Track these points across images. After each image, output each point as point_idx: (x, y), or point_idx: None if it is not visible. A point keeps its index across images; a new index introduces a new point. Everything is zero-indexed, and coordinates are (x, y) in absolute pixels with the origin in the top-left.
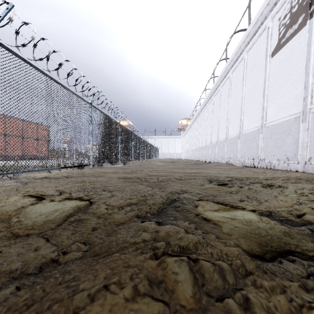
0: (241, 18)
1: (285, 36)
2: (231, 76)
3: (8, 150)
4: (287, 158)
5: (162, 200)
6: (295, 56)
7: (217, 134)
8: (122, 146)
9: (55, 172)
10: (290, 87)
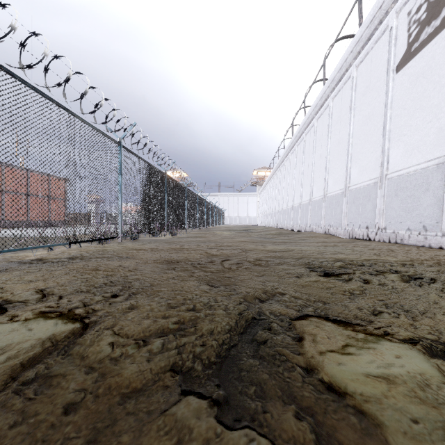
0: (347, 17)
1: (419, 39)
2: (331, 104)
3: (6, 214)
4: (424, 227)
5: (229, 323)
6: (436, 68)
7: (310, 190)
8: (170, 208)
9: (60, 250)
10: (427, 117)
